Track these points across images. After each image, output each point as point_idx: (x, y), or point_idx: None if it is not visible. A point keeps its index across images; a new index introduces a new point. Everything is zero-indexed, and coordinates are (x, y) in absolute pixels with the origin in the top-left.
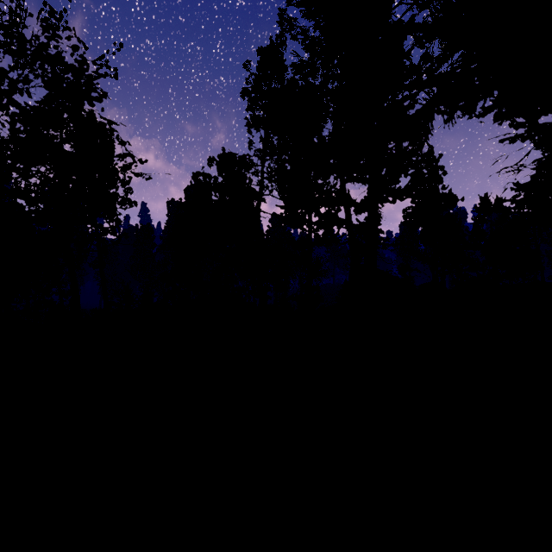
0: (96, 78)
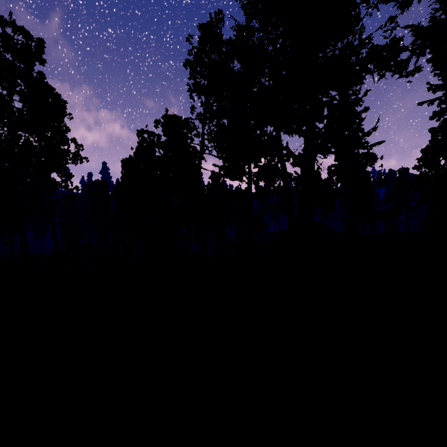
0: None
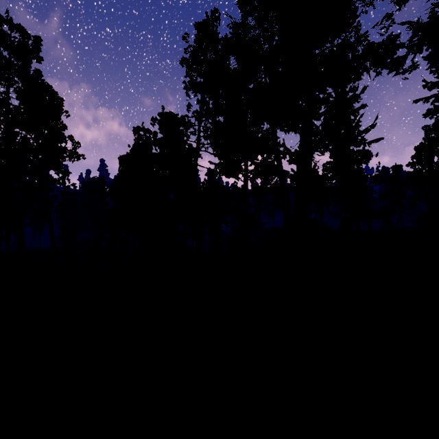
0: None
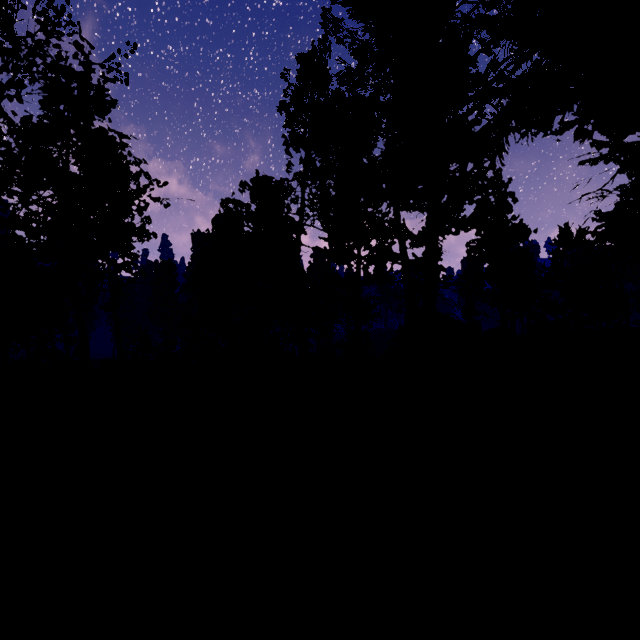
0: (104, 83)
